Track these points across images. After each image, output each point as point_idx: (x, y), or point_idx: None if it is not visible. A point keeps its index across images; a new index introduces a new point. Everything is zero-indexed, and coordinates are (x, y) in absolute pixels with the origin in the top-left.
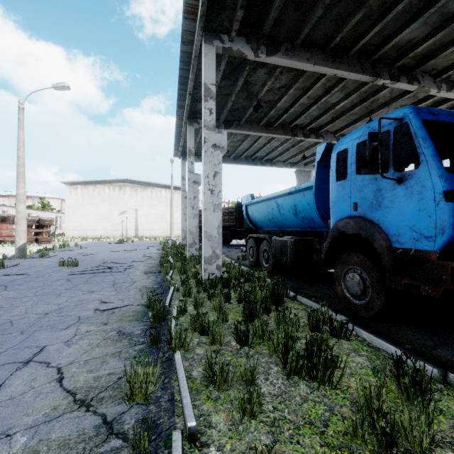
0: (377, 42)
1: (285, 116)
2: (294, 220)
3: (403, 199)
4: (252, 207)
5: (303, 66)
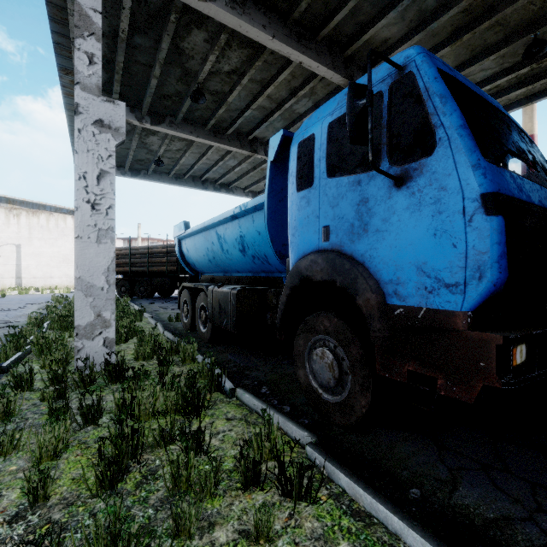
0: (350, 31)
1: (240, 121)
2: (242, 261)
3: (405, 215)
4: (187, 241)
5: (258, 35)
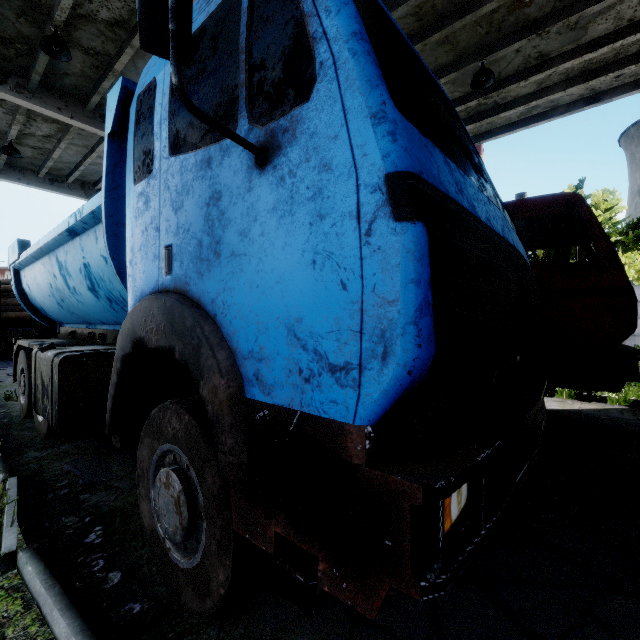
0: None
1: None
2: (98, 306)
3: (271, 223)
4: (26, 273)
5: None
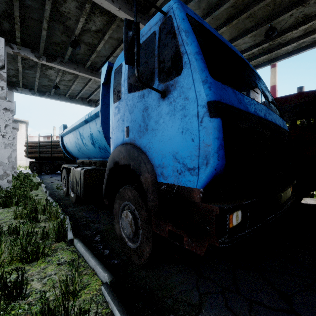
0: None
1: None
2: (94, 150)
3: (167, 118)
4: (65, 138)
5: (109, 6)
